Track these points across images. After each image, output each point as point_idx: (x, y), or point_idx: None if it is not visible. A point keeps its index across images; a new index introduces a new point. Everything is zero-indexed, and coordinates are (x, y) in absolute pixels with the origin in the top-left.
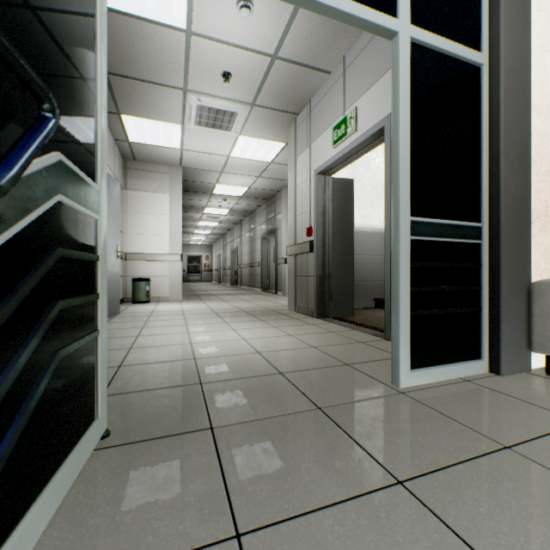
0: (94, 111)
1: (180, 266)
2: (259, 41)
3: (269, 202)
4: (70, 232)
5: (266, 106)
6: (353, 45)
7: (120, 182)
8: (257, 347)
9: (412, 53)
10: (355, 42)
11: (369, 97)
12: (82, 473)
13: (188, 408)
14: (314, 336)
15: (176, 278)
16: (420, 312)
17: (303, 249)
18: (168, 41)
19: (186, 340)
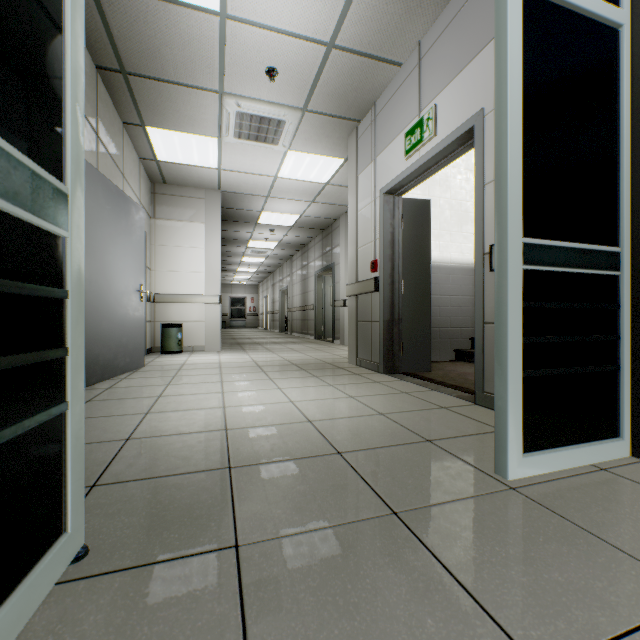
0: (61, 75)
1: (219, 310)
2: (311, 25)
3: (324, 233)
4: (1, 251)
5: (321, 112)
6: (431, 27)
7: (148, 210)
8: (308, 413)
9: (524, 7)
10: (434, 22)
11: (453, 90)
12: (26, 632)
13: (207, 509)
14: (382, 398)
15: (214, 323)
16: (536, 372)
17: (367, 288)
18: (198, 29)
19: (218, 403)
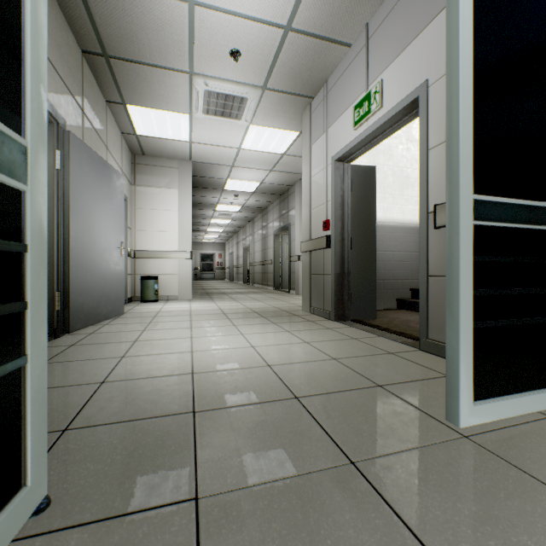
0: (21, 29)
1: (190, 264)
2: (270, 9)
3: (282, 197)
4: None
5: (279, 90)
6: (378, 9)
7: (129, 178)
8: (267, 358)
9: None
10: (380, 5)
11: (399, 65)
12: None
13: (170, 456)
14: (334, 344)
15: (186, 276)
16: (486, 323)
17: (319, 245)
18: (170, 15)
19: (186, 347)
